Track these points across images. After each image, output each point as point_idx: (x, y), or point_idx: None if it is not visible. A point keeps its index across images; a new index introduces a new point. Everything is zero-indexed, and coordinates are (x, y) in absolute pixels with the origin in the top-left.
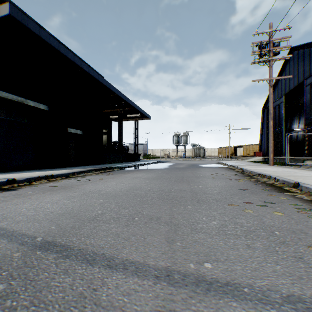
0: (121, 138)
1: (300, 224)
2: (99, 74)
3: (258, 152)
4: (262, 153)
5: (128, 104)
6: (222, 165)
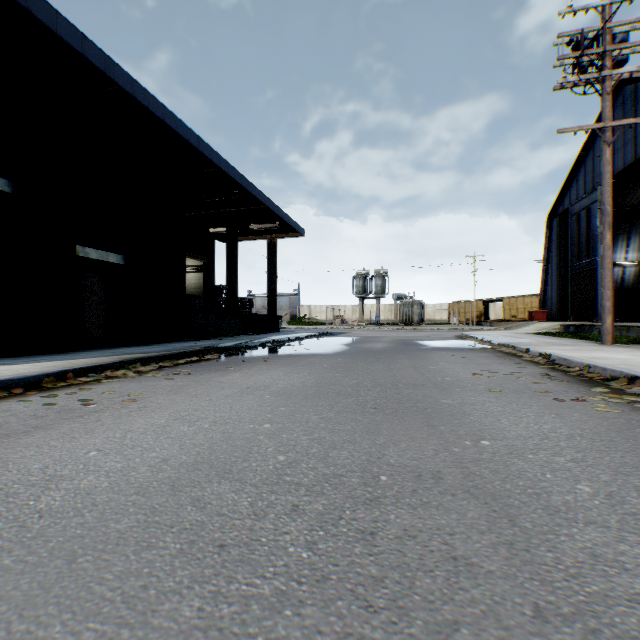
0: (234, 279)
1: None
2: None
3: (539, 312)
4: (546, 314)
5: (250, 197)
6: (472, 341)
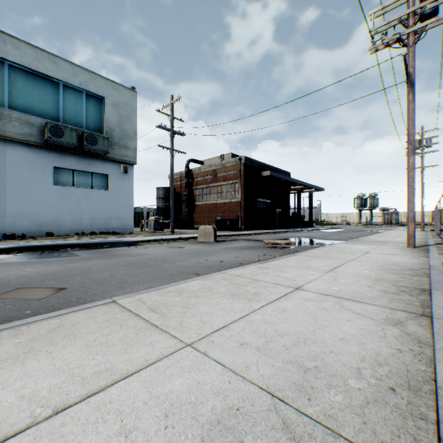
0: (299, 210)
1: (353, 237)
2: (288, 172)
3: None
4: None
5: (306, 185)
6: None
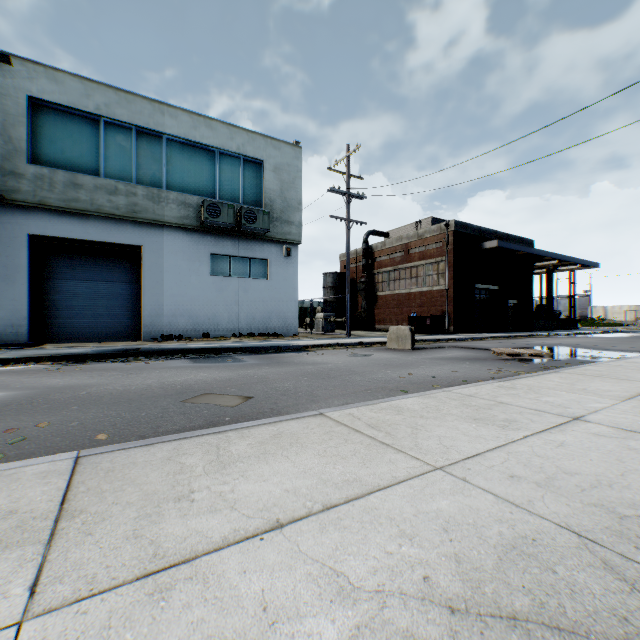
0: (550, 301)
1: None
2: (529, 240)
3: None
4: None
5: (563, 260)
6: None
